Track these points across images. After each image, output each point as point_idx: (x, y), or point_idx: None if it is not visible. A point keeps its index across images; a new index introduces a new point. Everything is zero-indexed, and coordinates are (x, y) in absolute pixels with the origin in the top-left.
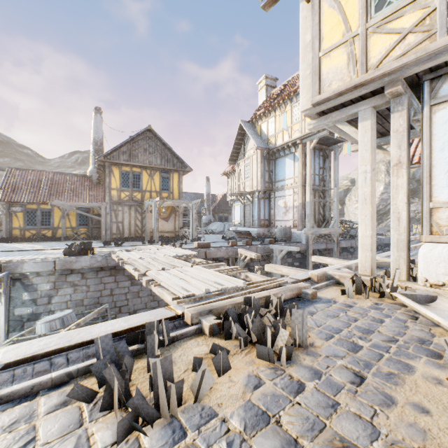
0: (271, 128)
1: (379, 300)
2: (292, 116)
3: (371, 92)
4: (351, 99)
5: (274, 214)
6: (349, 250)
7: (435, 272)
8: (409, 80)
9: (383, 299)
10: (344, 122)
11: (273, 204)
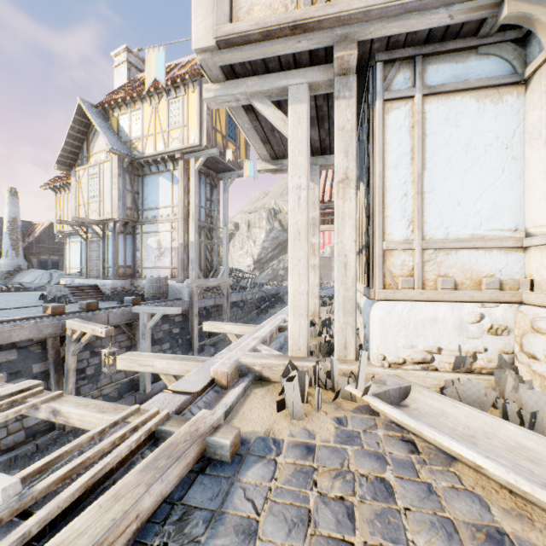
0: (136, 126)
1: (336, 409)
2: (169, 116)
3: (310, 55)
4: (282, 53)
5: (142, 258)
6: (240, 305)
7: (395, 345)
8: (360, 53)
9: (339, 402)
10: (267, 100)
11: (140, 243)
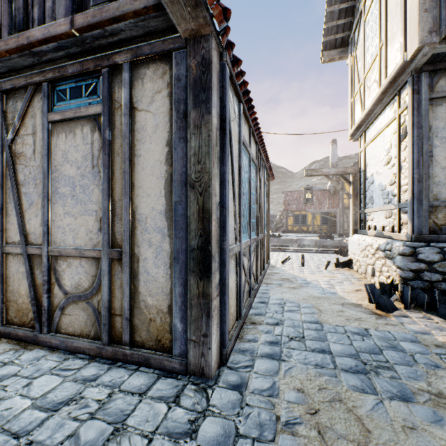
0: None
1: None
2: None
3: None
4: None
5: None
6: None
7: None
8: None
9: None
10: None
11: None
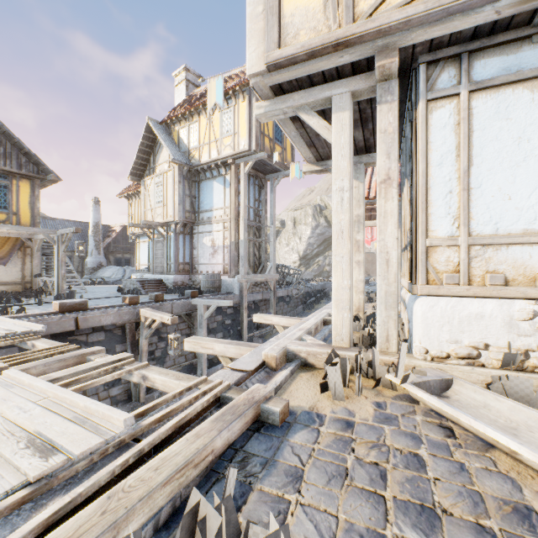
0: (194, 137)
1: (376, 395)
2: (222, 126)
3: (352, 66)
4: (325, 68)
5: (198, 256)
6: (286, 300)
7: (438, 339)
8: (402, 58)
9: (380, 389)
10: (311, 111)
11: (196, 242)
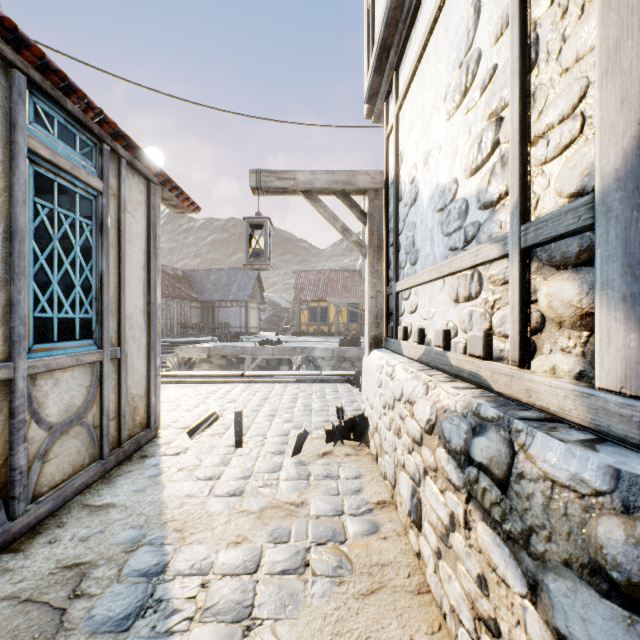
0: None
1: None
2: None
3: None
4: None
5: None
6: None
7: None
8: None
9: None
10: None
11: None
